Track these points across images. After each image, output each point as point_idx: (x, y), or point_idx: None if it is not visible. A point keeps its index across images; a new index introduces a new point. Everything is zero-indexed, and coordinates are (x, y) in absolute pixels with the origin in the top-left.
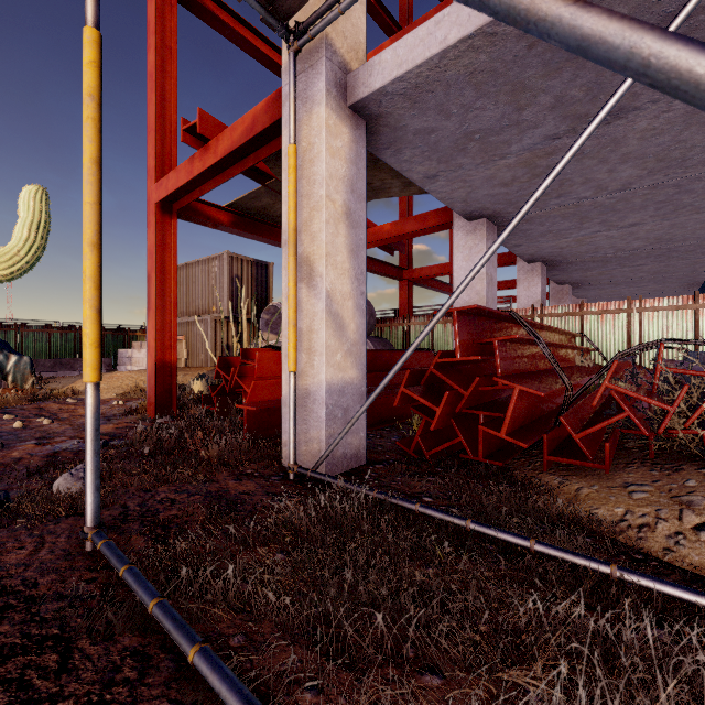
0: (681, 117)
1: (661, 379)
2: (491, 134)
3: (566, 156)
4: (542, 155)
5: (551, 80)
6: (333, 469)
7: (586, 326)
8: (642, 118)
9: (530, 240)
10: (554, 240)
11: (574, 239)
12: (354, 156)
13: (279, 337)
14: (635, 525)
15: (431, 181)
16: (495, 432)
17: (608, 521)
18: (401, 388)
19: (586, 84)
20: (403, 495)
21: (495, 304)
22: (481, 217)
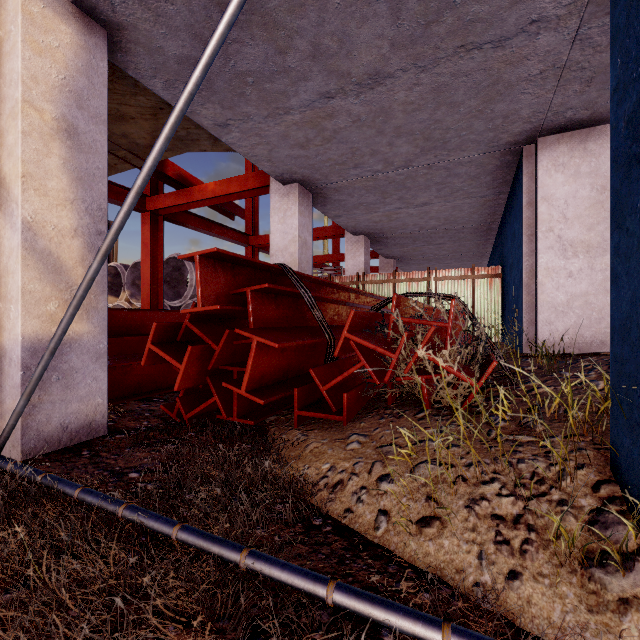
0: (430, 93)
1: (391, 328)
2: (265, 80)
3: (213, 38)
4: (324, 116)
5: (300, 20)
6: (39, 447)
7: (398, 292)
8: (399, 88)
9: (347, 212)
10: (368, 214)
11: (383, 214)
12: (83, 66)
13: (118, 300)
14: (331, 483)
15: (224, 130)
16: (236, 389)
17: (312, 480)
18: (148, 344)
19: (336, 33)
20: (107, 472)
21: (310, 267)
22: (294, 181)
